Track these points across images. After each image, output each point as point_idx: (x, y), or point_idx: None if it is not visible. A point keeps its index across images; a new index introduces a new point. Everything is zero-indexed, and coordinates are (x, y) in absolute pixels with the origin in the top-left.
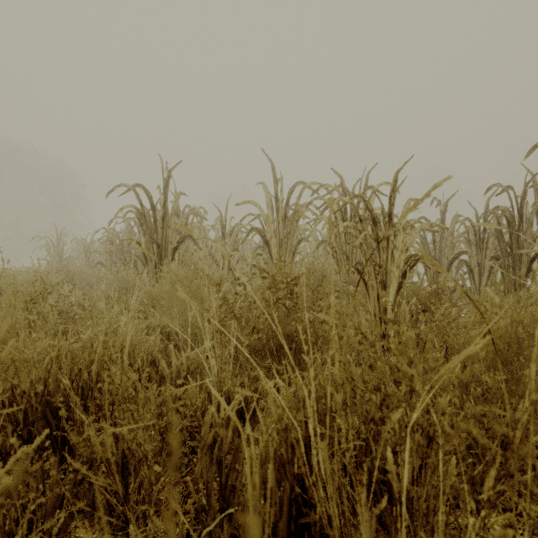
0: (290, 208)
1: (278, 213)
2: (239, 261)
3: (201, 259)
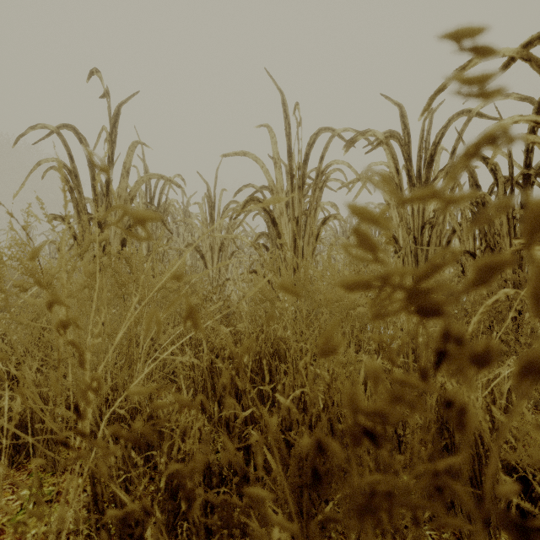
0: (307, 176)
1: (292, 176)
2: (234, 253)
3: (172, 248)
